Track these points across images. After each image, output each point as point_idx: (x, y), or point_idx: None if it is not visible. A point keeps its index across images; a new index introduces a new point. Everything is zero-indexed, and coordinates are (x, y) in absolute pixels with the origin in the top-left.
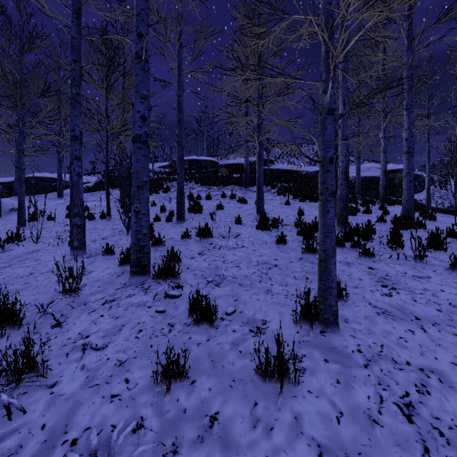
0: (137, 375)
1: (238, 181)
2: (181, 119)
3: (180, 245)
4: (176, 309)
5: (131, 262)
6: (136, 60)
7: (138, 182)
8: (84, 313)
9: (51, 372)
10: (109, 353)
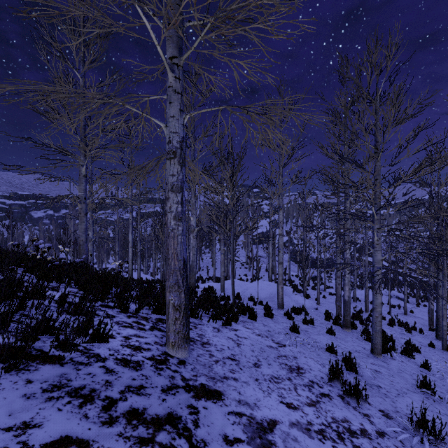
0: None
1: None
2: None
3: None
4: None
5: None
6: None
7: None
8: None
9: None
10: None
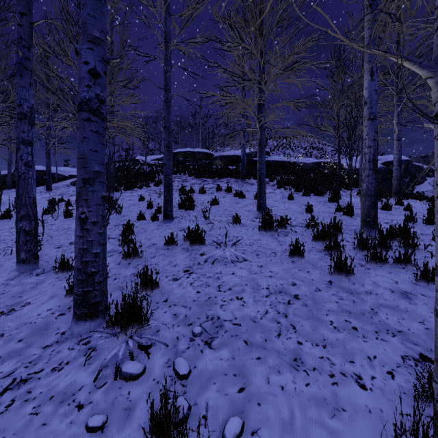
0: None
1: (234, 173)
2: (168, 100)
3: (162, 255)
4: (127, 418)
5: (74, 298)
6: None
7: (84, 173)
8: None
9: None
10: None
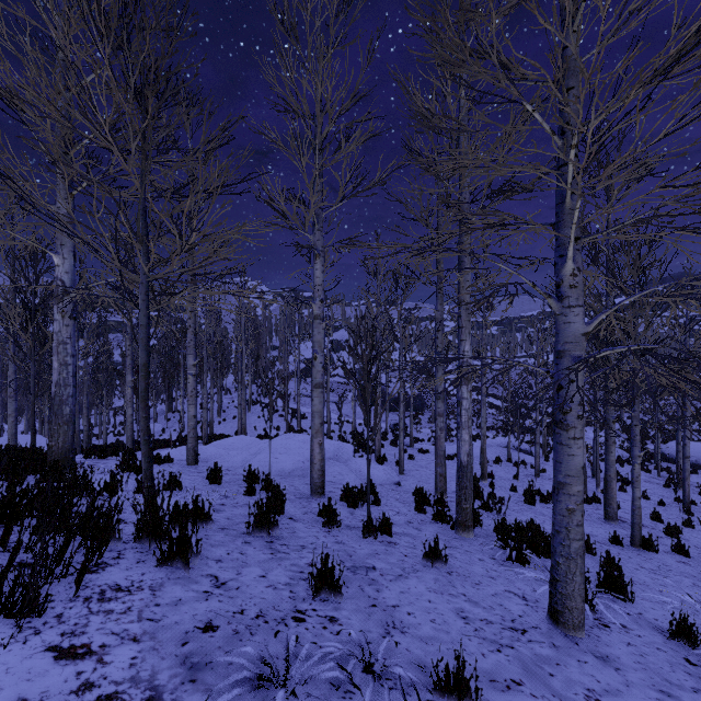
0: None
1: None
2: None
3: None
4: None
5: None
6: None
7: None
8: None
9: None
10: None
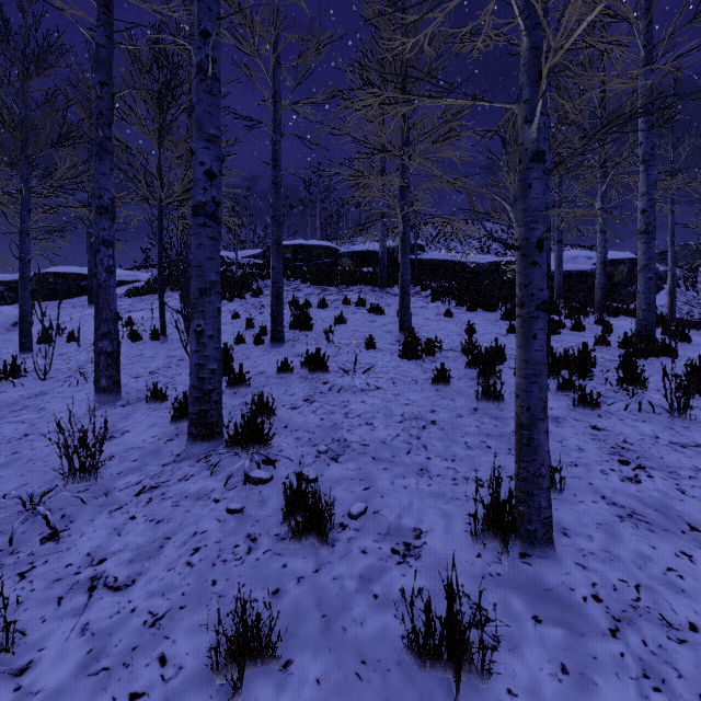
0: (183, 648)
1: (370, 279)
2: (277, 180)
3: (274, 384)
4: (263, 506)
5: (190, 418)
6: (197, 76)
7: (201, 283)
8: (102, 513)
9: (25, 639)
10: (136, 598)
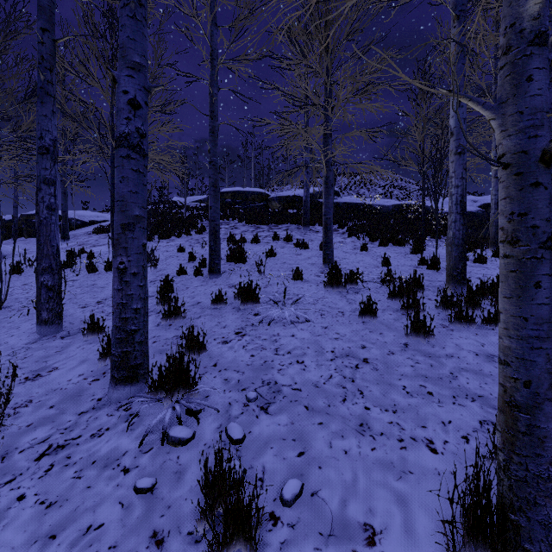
0: None
1: (295, 218)
2: (214, 129)
3: (208, 316)
4: (178, 480)
5: (112, 360)
6: (121, 1)
7: (123, 218)
8: None
9: None
10: None
